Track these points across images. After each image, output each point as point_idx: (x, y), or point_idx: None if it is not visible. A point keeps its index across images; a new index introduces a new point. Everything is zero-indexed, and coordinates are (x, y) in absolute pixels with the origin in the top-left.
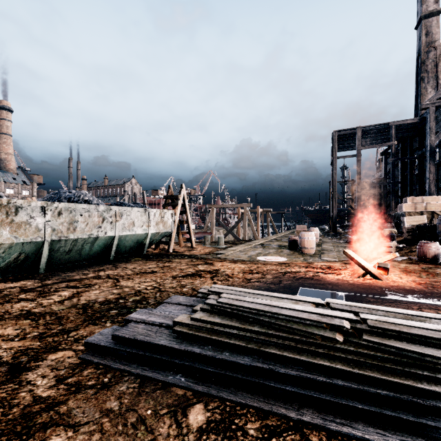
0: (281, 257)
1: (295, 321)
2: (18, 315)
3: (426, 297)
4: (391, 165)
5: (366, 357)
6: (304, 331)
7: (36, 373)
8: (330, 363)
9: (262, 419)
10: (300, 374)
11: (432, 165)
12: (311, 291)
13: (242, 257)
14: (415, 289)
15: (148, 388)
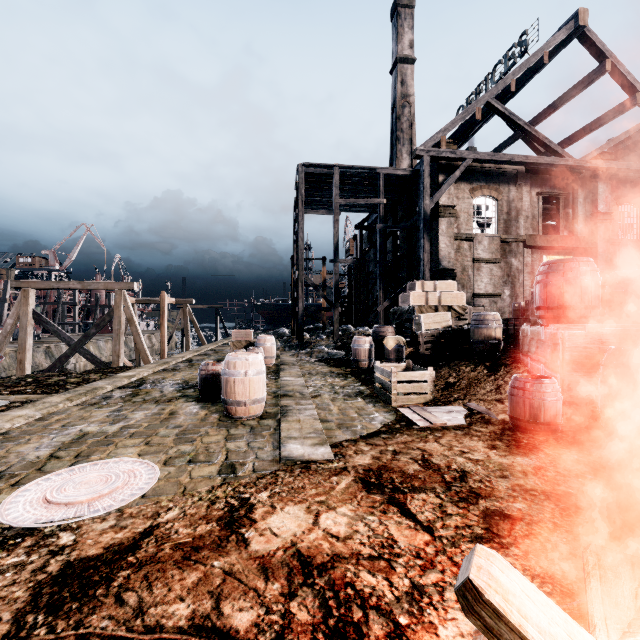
0: (143, 461)
1: None
2: None
3: None
4: (379, 234)
5: None
6: None
7: None
8: None
9: None
10: None
11: (427, 240)
12: None
13: None
14: None
15: None
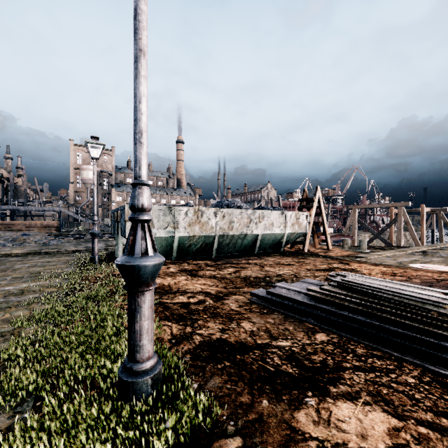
0: None
1: (413, 299)
2: (210, 276)
3: None
4: None
5: None
6: (419, 306)
7: (229, 301)
8: (441, 331)
9: (369, 350)
10: (408, 333)
11: None
12: None
13: (389, 262)
14: None
15: (290, 320)
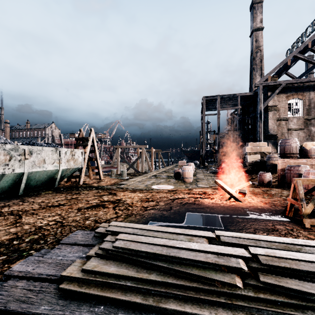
0: (169, 185)
1: (194, 264)
2: None
3: (273, 214)
4: (238, 121)
5: (266, 303)
6: (203, 277)
7: None
8: None
9: None
10: None
11: (261, 122)
12: (195, 215)
13: (141, 186)
14: (265, 208)
15: None
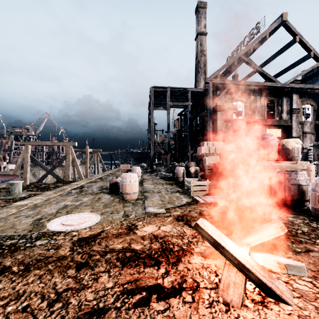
0: (93, 213)
1: None
2: None
3: None
4: (189, 119)
5: None
6: None
7: None
8: None
9: None
10: None
11: (211, 122)
12: None
13: (20, 225)
14: None
15: None
